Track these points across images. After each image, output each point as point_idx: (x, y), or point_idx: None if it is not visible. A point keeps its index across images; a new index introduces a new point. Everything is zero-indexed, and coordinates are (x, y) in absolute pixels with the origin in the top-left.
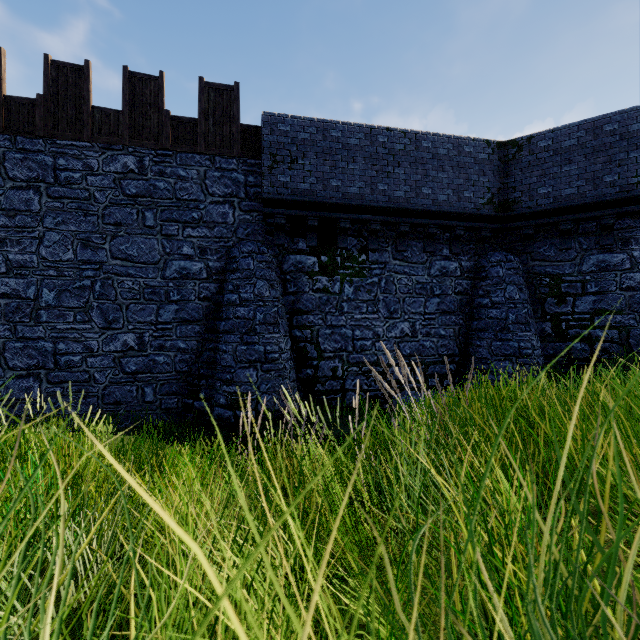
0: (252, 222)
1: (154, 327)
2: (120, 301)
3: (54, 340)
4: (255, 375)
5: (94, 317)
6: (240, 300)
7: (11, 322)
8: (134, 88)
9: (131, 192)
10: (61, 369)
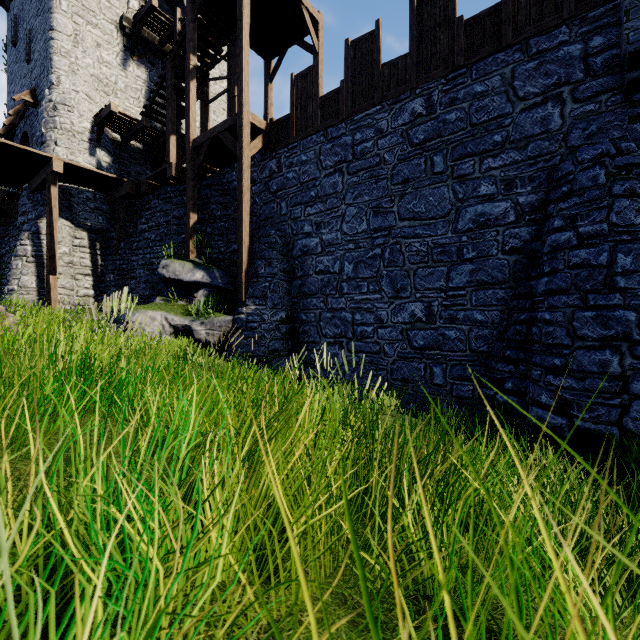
0: (598, 112)
1: (443, 294)
2: (407, 267)
3: (352, 311)
4: (616, 362)
5: (383, 286)
6: (578, 238)
7: (324, 295)
8: (421, 17)
9: (418, 140)
10: (357, 339)
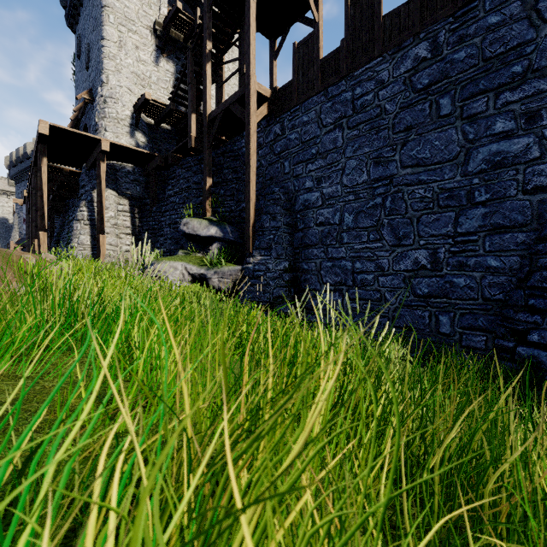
0: None
1: (451, 240)
2: (410, 214)
3: (352, 259)
4: None
5: (384, 235)
6: None
7: (324, 245)
8: None
9: (422, 85)
10: (357, 287)
